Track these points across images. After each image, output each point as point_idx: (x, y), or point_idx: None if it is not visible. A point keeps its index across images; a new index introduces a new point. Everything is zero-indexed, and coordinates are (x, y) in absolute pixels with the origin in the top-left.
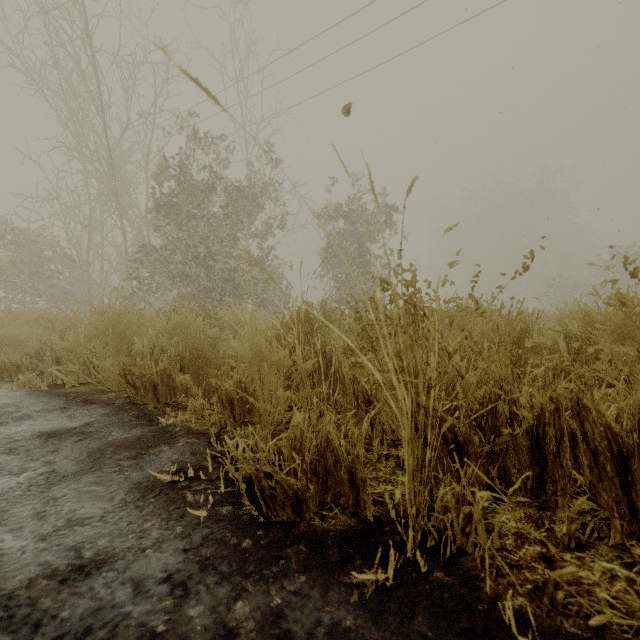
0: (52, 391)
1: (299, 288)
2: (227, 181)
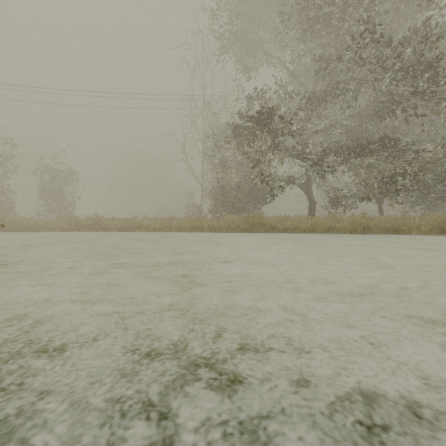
0: None
1: None
2: None
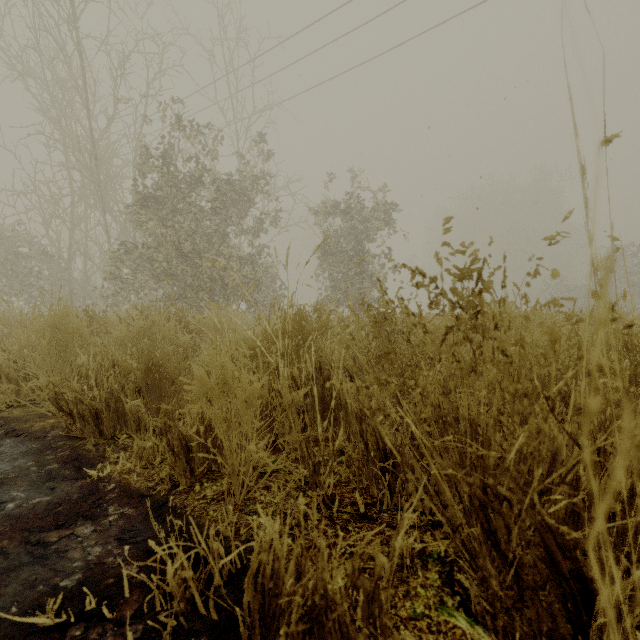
0: None
1: (294, 288)
2: (216, 174)
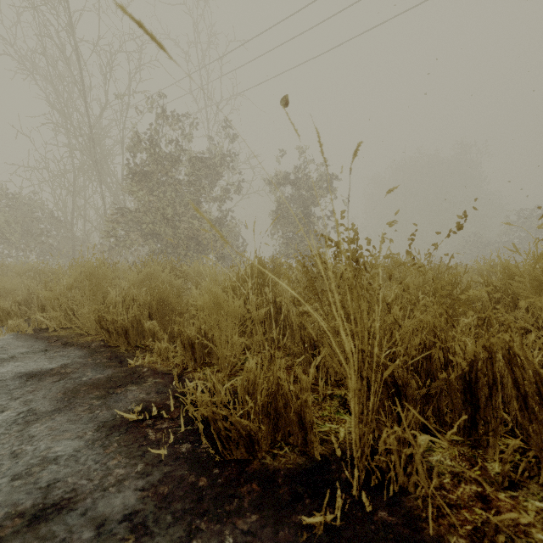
0: (37, 335)
1: (253, 244)
2: (191, 153)
